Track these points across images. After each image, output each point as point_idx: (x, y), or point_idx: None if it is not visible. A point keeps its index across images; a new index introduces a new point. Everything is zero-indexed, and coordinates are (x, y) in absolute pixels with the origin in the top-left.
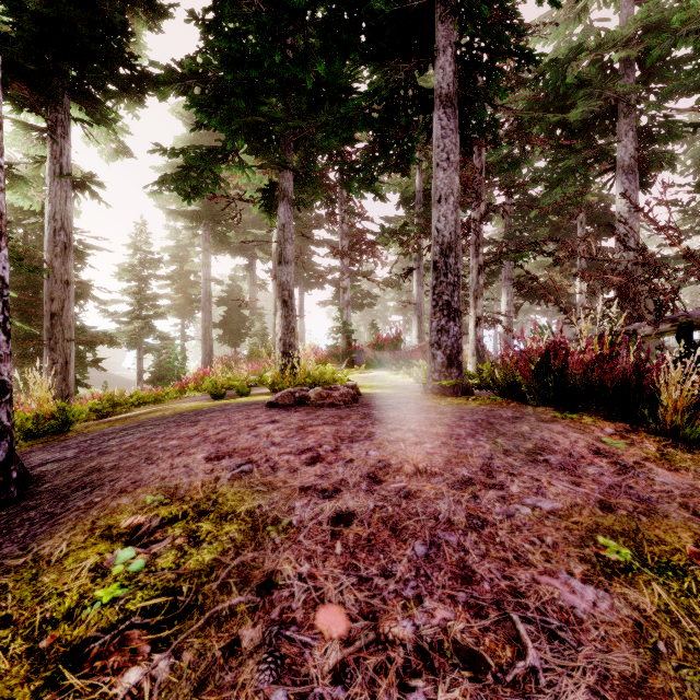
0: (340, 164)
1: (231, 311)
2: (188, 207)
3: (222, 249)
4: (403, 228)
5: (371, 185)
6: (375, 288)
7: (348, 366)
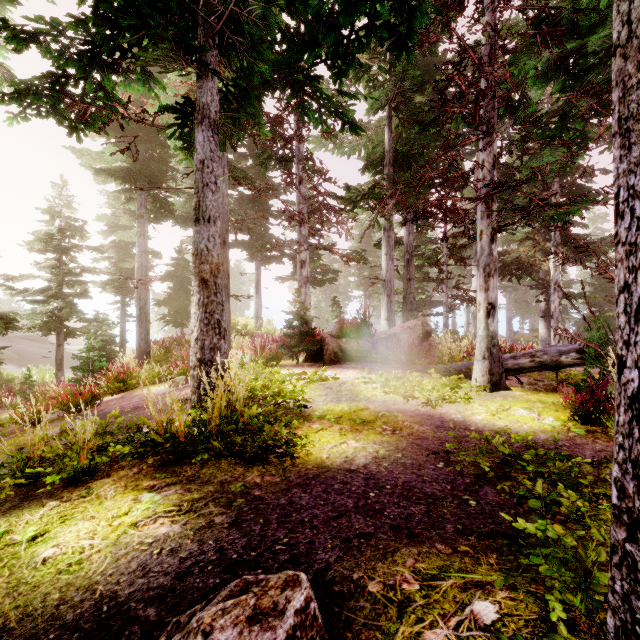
0: (297, 114)
1: (176, 287)
2: (113, 163)
3: (166, 218)
4: (372, 190)
5: (340, 78)
6: (336, 263)
7: (305, 361)
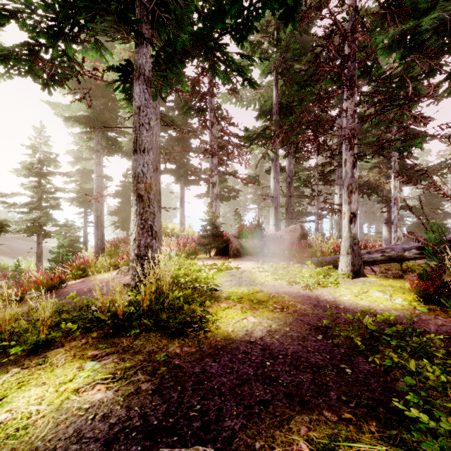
0: (210, 77)
1: (123, 202)
2: (78, 112)
3: (116, 152)
4: (264, 131)
5: (242, 41)
6: (237, 185)
7: (216, 255)
